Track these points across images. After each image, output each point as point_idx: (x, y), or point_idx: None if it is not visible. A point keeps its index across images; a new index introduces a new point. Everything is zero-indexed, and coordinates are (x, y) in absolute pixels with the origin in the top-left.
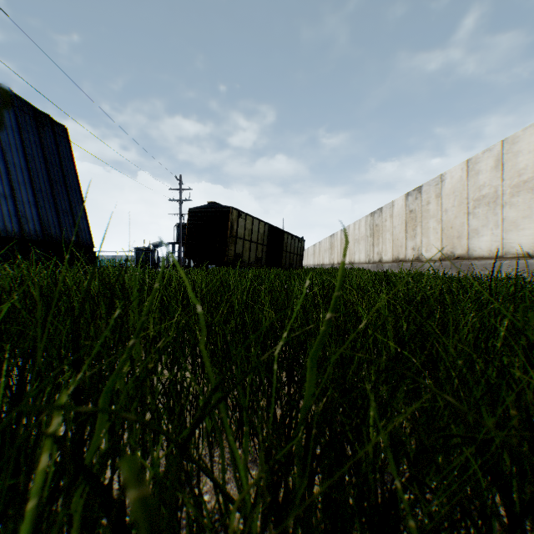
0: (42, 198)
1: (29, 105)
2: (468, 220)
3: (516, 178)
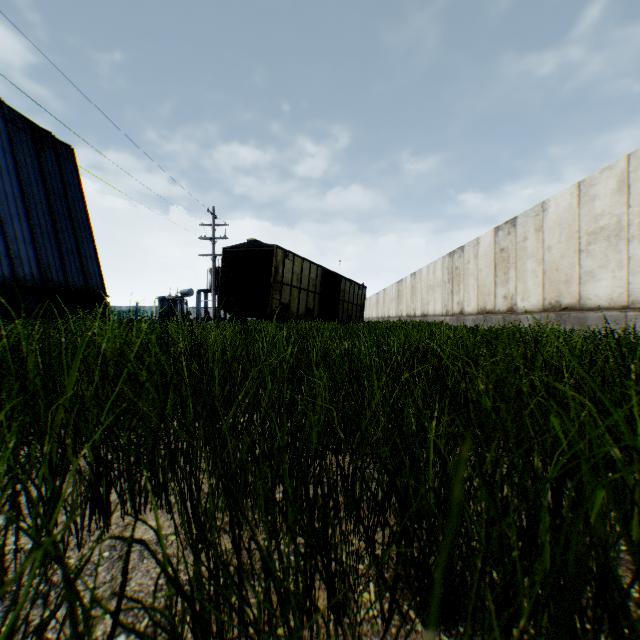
0: (41, 235)
1: (26, 120)
2: (580, 260)
3: None
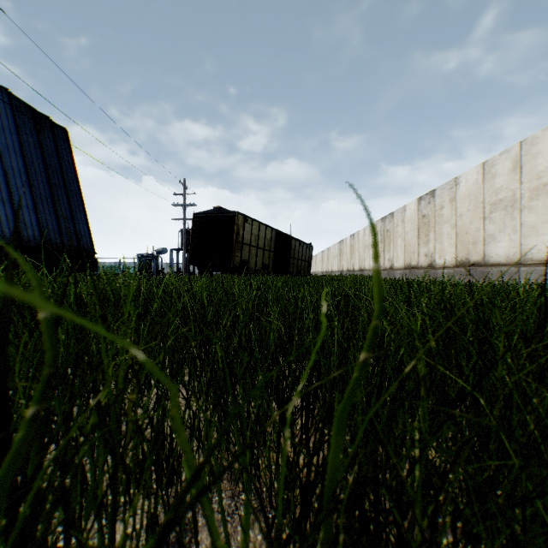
0: (41, 203)
1: (28, 107)
2: (484, 225)
3: (536, 181)
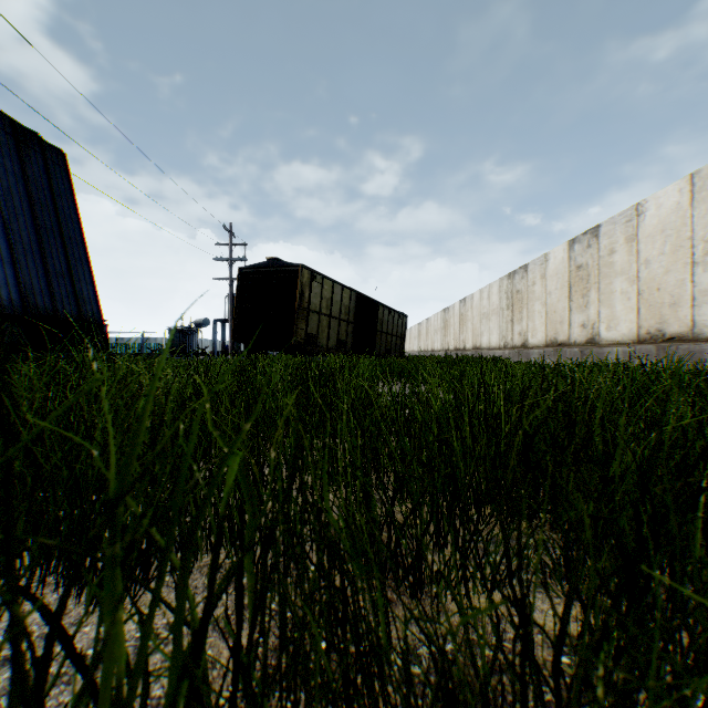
0: (22, 253)
1: (5, 117)
2: (693, 275)
3: None
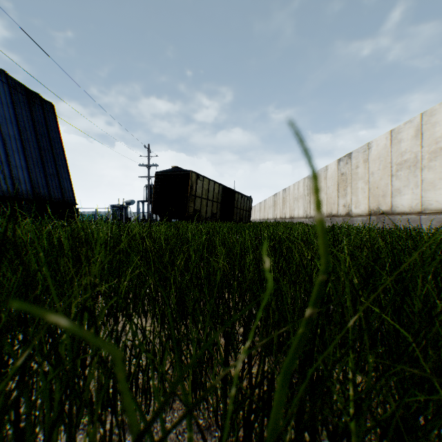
0: (32, 164)
1: (22, 85)
2: (391, 181)
3: (434, 145)
